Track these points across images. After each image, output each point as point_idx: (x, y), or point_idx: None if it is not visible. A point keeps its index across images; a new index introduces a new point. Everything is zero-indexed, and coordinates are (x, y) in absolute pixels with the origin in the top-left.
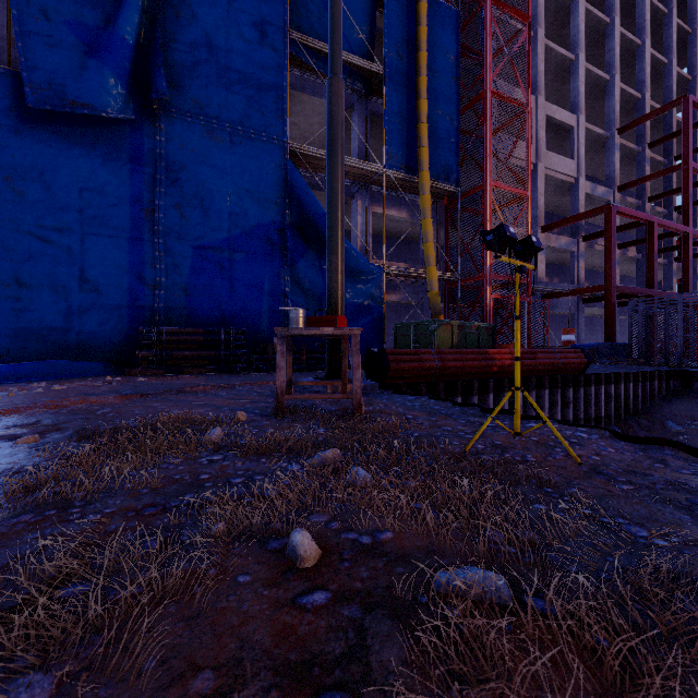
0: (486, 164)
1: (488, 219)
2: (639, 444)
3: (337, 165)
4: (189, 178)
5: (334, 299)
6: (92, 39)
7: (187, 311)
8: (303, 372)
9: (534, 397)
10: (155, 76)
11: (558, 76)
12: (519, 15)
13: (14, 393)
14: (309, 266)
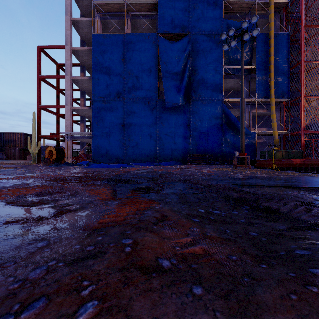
0: (301, 89)
1: (301, 110)
2: (297, 172)
3: (243, 118)
4: (197, 115)
5: (242, 148)
6: (177, 88)
7: (196, 149)
8: (229, 165)
9: None
10: (191, 92)
11: None
12: (318, 26)
13: (180, 166)
14: (230, 134)
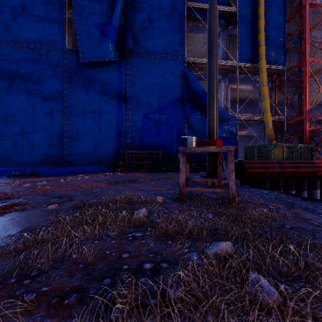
0: (305, 48)
1: (306, 82)
2: None
3: (213, 56)
4: (140, 82)
5: (212, 132)
6: (102, 29)
7: (139, 143)
8: (193, 172)
9: None
10: (126, 39)
11: None
12: None
13: (70, 179)
14: (196, 119)
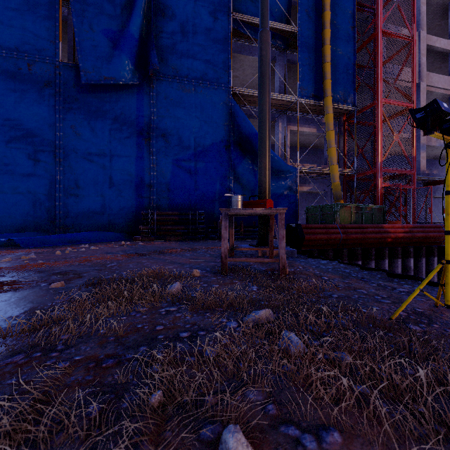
0: (378, 86)
1: (379, 128)
2: None
3: (265, 93)
4: (170, 117)
5: (263, 189)
6: (115, 39)
7: (168, 201)
8: (241, 240)
9: (424, 263)
10: (150, 55)
11: (438, 14)
12: None
13: (70, 250)
14: (245, 169)
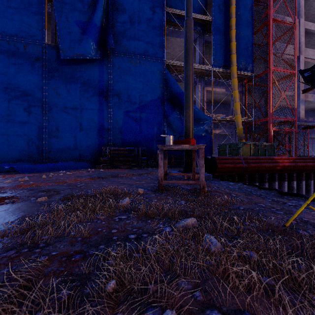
0: (269, 58)
1: (270, 88)
2: None
3: (189, 63)
4: (122, 81)
5: (188, 131)
6: (84, 27)
7: (121, 140)
8: (172, 168)
9: (304, 184)
10: (108, 38)
11: (313, 6)
12: None
13: (52, 175)
14: (175, 118)
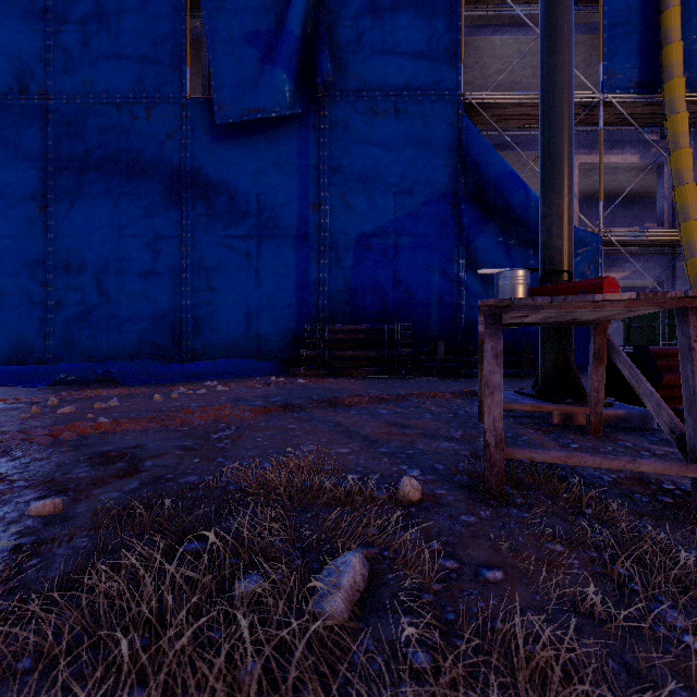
0: None
1: None
2: None
3: (561, 43)
4: (351, 162)
5: (555, 265)
6: (265, 45)
7: (349, 307)
8: None
9: None
10: (318, 61)
11: None
12: None
13: (182, 393)
14: (489, 243)
